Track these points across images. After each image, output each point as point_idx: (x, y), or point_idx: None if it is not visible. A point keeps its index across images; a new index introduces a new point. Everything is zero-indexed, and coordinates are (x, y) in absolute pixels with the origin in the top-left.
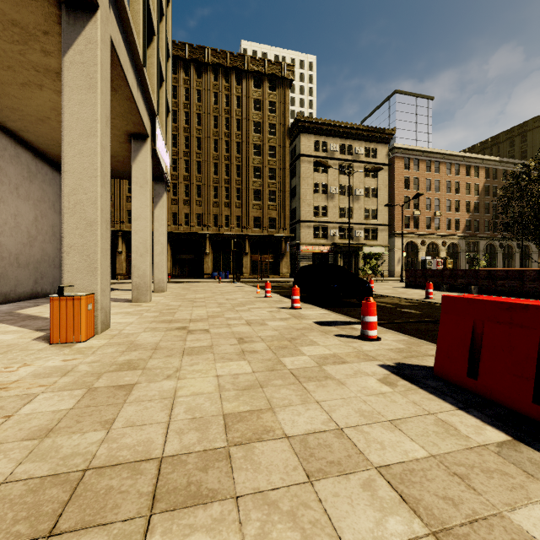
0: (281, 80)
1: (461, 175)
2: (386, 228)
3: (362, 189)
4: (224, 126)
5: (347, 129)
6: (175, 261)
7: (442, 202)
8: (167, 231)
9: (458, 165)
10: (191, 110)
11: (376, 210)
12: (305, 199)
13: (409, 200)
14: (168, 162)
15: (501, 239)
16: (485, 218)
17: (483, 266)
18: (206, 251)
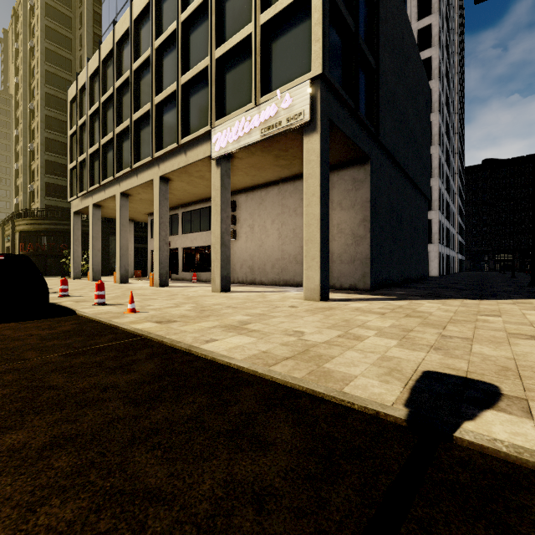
0: None
1: None
2: None
3: None
4: None
5: None
6: None
7: None
8: None
9: None
10: None
11: None
12: None
13: None
14: (271, 112)
15: None
16: None
17: None
18: None
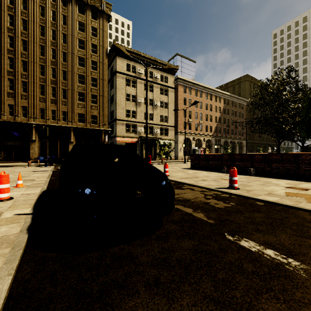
0: (101, 13)
1: (212, 101)
2: (173, 128)
3: (159, 101)
4: (50, 36)
5: (149, 60)
6: None
7: (203, 115)
8: None
9: (211, 95)
10: (15, 13)
11: (167, 116)
12: (120, 104)
13: (190, 106)
14: None
15: (231, 138)
16: (224, 126)
17: (229, 152)
18: (32, 139)
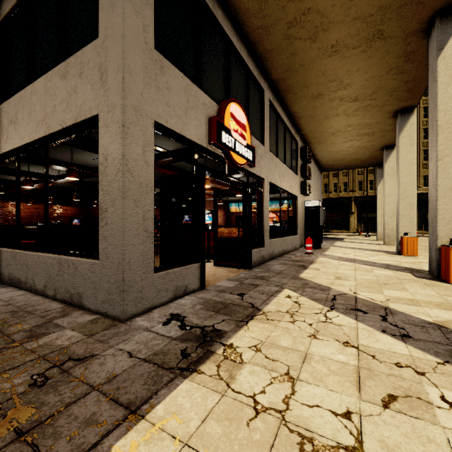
0: None
1: None
2: None
3: None
4: None
5: None
6: (359, 219)
7: None
8: (354, 196)
9: None
10: None
11: None
12: None
13: None
14: None
15: None
16: None
17: None
18: None
